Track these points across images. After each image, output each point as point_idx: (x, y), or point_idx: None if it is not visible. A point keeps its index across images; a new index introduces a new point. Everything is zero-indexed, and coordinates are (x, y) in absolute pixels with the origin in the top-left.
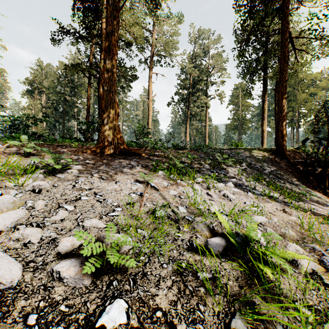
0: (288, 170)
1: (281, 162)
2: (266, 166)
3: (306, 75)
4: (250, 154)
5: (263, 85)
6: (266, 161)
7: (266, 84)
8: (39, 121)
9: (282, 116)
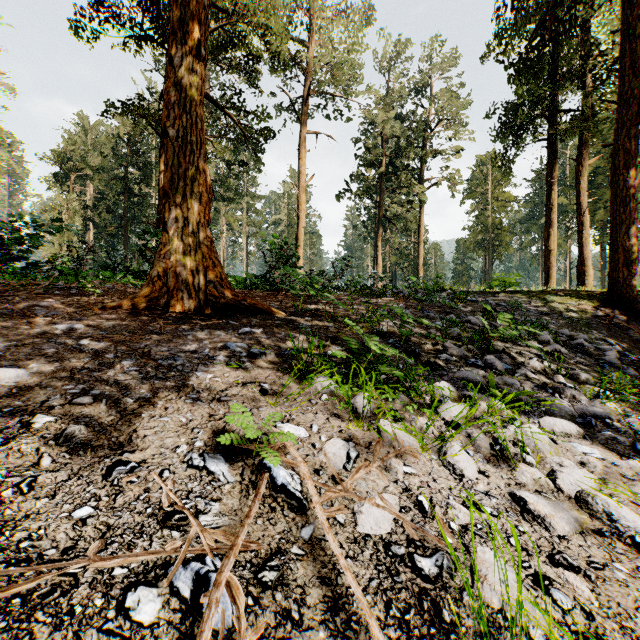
0: None
1: (631, 327)
2: (598, 339)
3: None
4: (545, 306)
5: (549, 150)
6: (593, 326)
7: (555, 148)
8: (47, 231)
9: (626, 211)
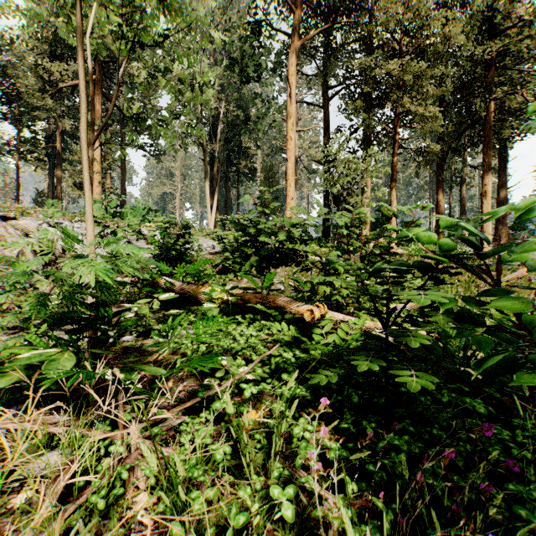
0: None
1: None
2: None
3: None
4: None
5: None
6: None
7: None
8: None
9: None
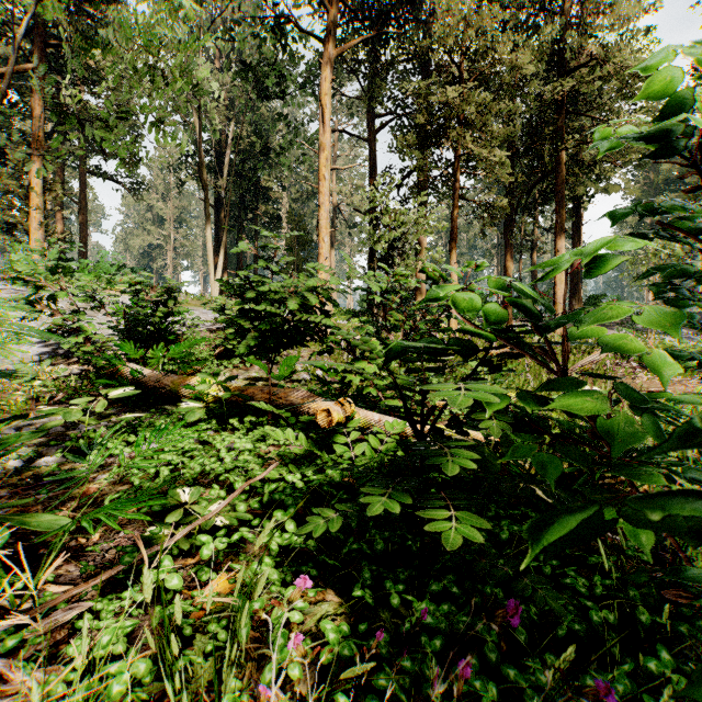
0: None
1: None
2: None
3: None
4: None
5: None
6: None
7: None
8: None
9: None
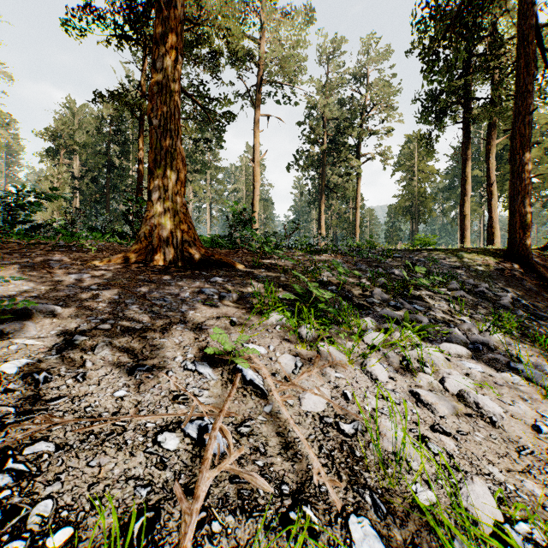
0: (543, 297)
1: (525, 278)
2: (497, 287)
3: (538, 116)
4: (457, 261)
5: (464, 131)
6: (494, 277)
7: (469, 130)
8: (46, 199)
9: (522, 184)
